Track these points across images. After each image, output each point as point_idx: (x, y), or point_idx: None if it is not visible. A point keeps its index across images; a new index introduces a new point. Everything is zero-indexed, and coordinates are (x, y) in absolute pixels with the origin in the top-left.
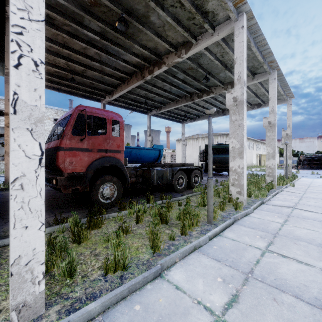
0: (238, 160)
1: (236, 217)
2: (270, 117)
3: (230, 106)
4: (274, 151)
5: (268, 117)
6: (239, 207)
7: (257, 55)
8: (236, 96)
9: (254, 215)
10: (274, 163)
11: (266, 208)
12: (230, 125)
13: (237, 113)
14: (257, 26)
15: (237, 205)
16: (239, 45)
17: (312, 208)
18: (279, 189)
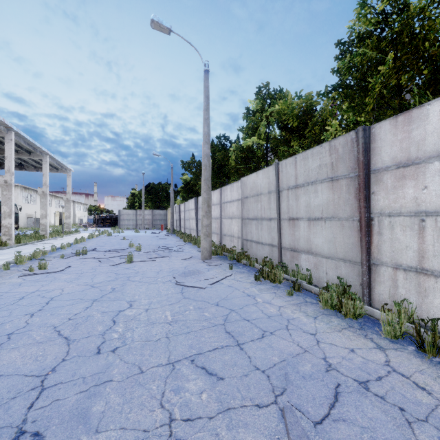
0: (8, 219)
1: (4, 248)
2: (44, 188)
3: (2, 185)
4: (47, 213)
5: (43, 188)
6: (7, 245)
7: (29, 148)
8: (7, 180)
9: (16, 247)
10: (47, 221)
11: (27, 245)
12: (2, 197)
13: (8, 191)
14: (25, 137)
15: (6, 244)
16: (9, 149)
17: (54, 243)
18: (47, 239)
